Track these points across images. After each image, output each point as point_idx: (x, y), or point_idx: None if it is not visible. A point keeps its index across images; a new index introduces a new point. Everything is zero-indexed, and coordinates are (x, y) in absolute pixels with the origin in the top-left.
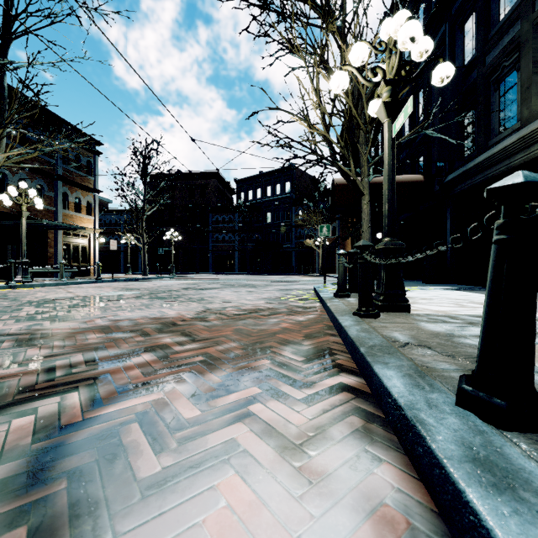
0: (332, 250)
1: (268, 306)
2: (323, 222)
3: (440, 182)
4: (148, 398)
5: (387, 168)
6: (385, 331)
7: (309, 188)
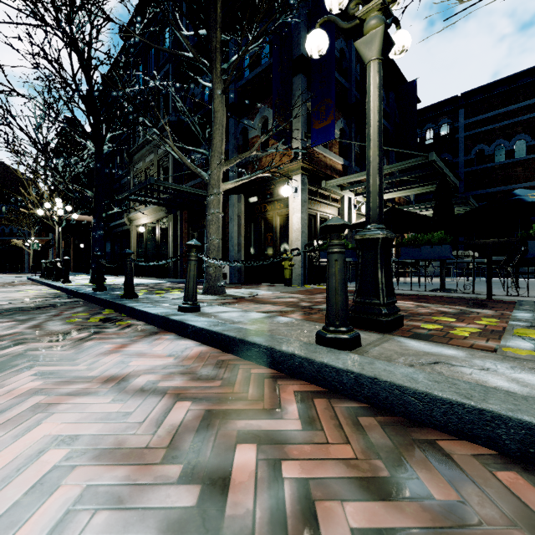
0: (45, 250)
1: (5, 283)
2: (34, 225)
3: (108, 226)
4: (0, 287)
5: (57, 240)
6: (51, 280)
7: (16, 184)
